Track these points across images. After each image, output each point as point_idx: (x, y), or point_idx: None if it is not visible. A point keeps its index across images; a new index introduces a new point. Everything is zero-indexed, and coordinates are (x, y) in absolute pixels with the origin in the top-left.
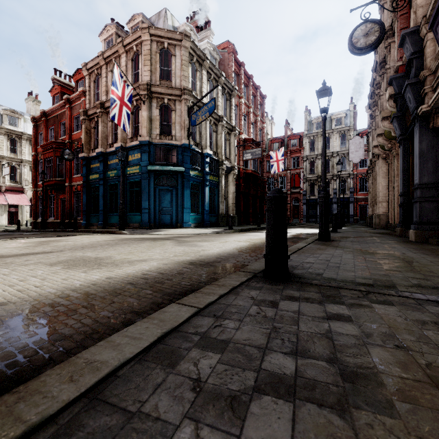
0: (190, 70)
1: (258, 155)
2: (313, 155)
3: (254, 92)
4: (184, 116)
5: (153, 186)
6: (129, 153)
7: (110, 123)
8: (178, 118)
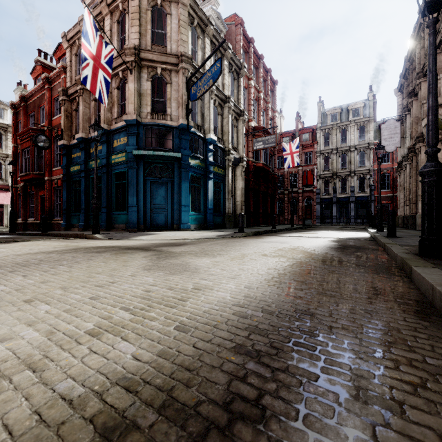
0: (189, 34)
1: (272, 143)
2: (327, 149)
3: (265, 76)
4: (182, 89)
5: (143, 177)
6: (114, 138)
7: (92, 103)
8: (174, 93)
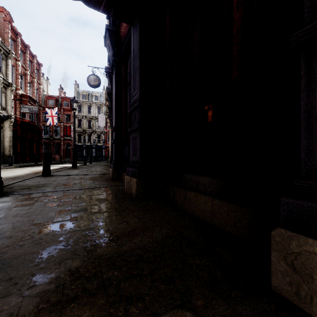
0: None
1: (36, 111)
2: (80, 115)
3: (31, 59)
4: None
5: None
6: None
7: None
8: None
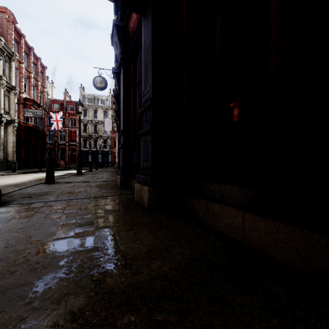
0: None
1: (40, 115)
2: (86, 120)
3: (35, 61)
4: None
5: None
6: None
7: None
8: None
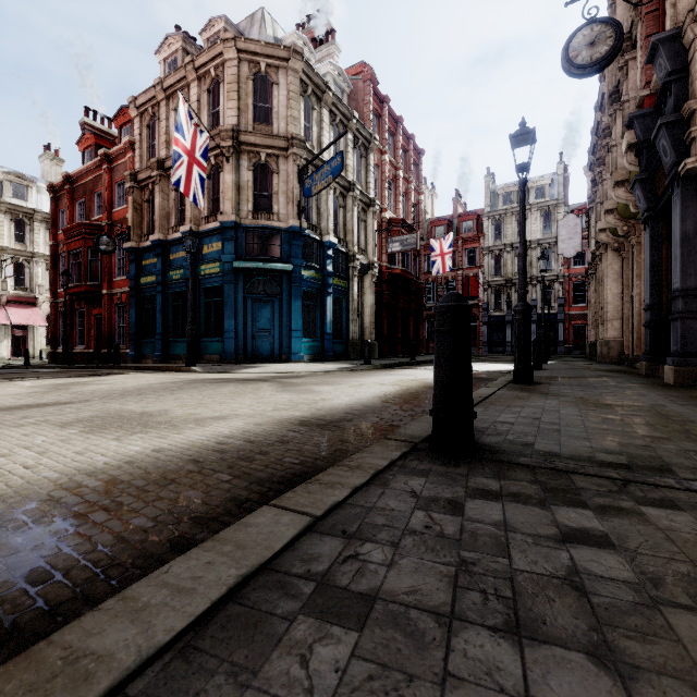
0: (302, 107)
1: (412, 245)
2: (498, 245)
3: (405, 145)
4: (293, 181)
5: (243, 294)
6: (203, 242)
7: (173, 194)
8: (282, 185)
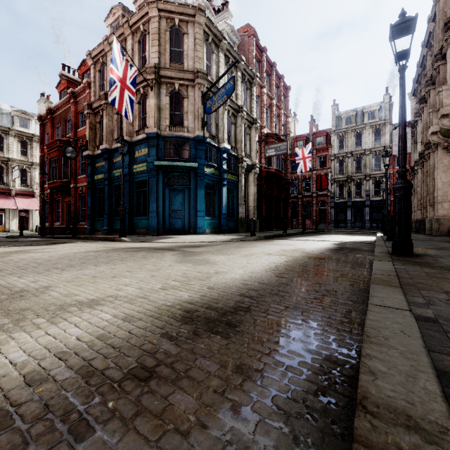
0: (205, 51)
1: (284, 150)
2: (342, 153)
3: (277, 83)
4: (198, 103)
5: (162, 185)
6: (135, 149)
7: (115, 116)
8: (190, 106)
